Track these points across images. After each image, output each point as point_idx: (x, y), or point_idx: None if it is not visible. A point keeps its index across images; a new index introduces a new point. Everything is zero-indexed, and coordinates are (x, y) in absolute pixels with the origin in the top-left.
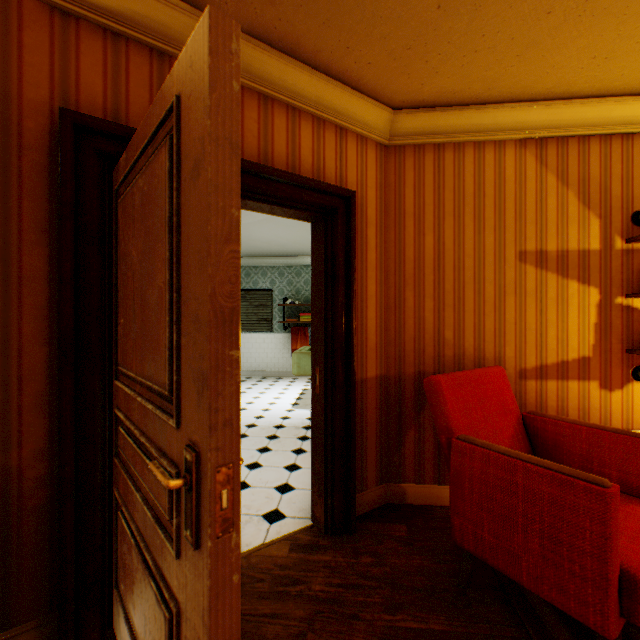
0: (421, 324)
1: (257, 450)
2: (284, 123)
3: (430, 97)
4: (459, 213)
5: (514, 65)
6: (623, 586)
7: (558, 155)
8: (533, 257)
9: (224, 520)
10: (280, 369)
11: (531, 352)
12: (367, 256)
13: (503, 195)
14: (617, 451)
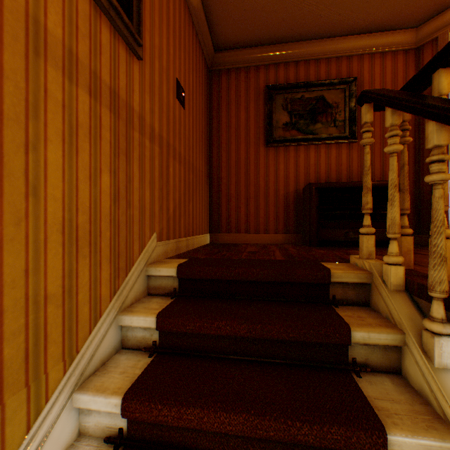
0: None
1: None
2: None
3: None
4: None
5: None
6: None
7: None
8: None
9: None
10: None
11: None
12: None
13: None
14: None
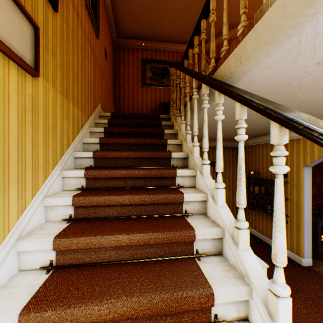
0: None
1: None
2: None
3: None
4: None
5: None
6: None
7: None
8: None
9: None
10: None
11: None
12: None
13: None
14: None
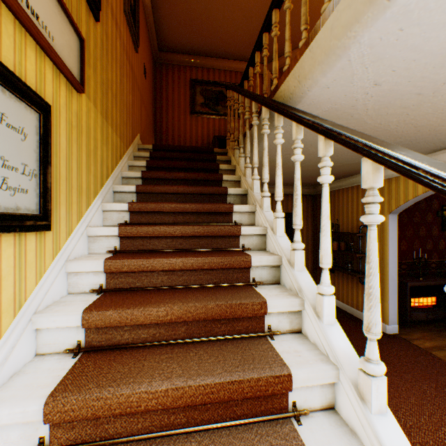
0: None
1: None
2: None
3: None
4: None
5: None
6: None
7: None
8: None
9: None
10: None
11: None
12: None
13: None
14: None
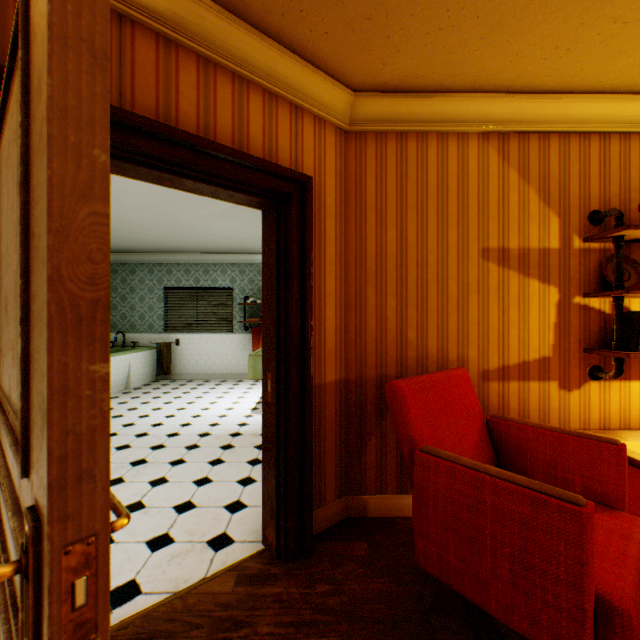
0: (383, 324)
1: (208, 463)
2: (229, 93)
3: (392, 80)
4: (422, 207)
5: (479, 49)
6: (598, 613)
7: (520, 151)
8: (496, 255)
9: (79, 625)
10: (241, 371)
11: (494, 353)
12: (326, 250)
13: (466, 189)
14: (581, 456)
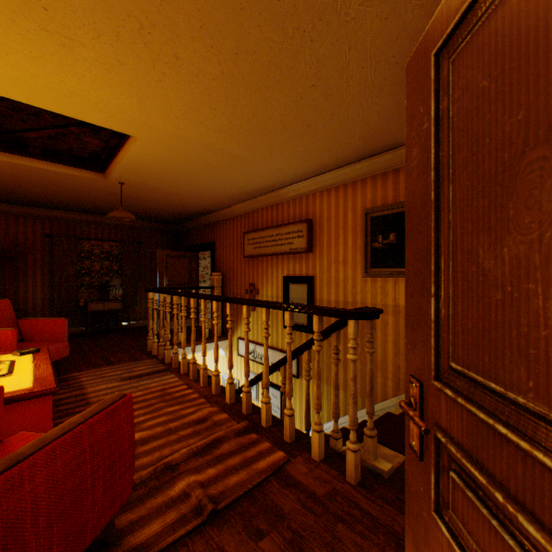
0: None
1: None
2: None
3: None
4: None
5: None
6: None
7: None
8: None
9: None
10: None
11: None
12: None
13: None
14: None
